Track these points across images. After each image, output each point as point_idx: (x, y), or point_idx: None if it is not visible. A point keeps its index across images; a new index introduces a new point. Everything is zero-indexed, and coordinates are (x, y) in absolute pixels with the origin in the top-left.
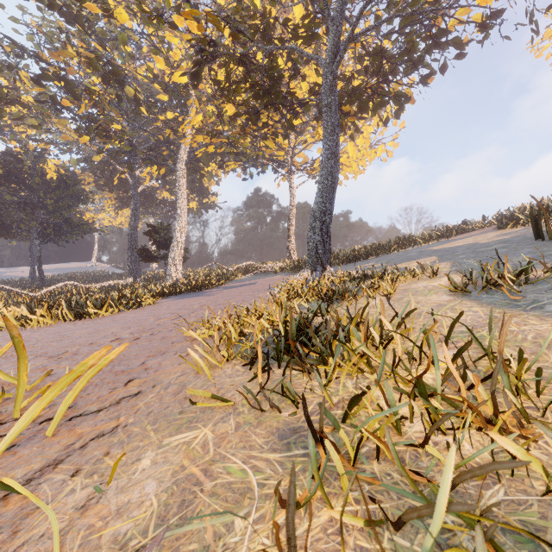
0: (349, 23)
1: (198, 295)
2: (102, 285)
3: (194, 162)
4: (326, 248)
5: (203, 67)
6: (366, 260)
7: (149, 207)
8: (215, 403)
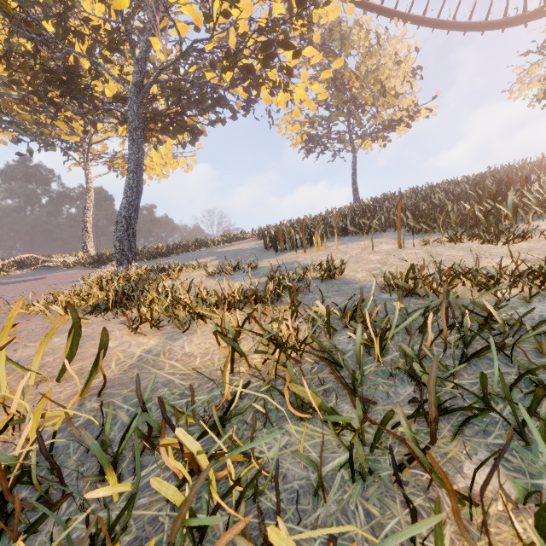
0: (152, 63)
1: None
2: None
3: None
4: (132, 246)
5: None
6: (169, 257)
7: None
8: None
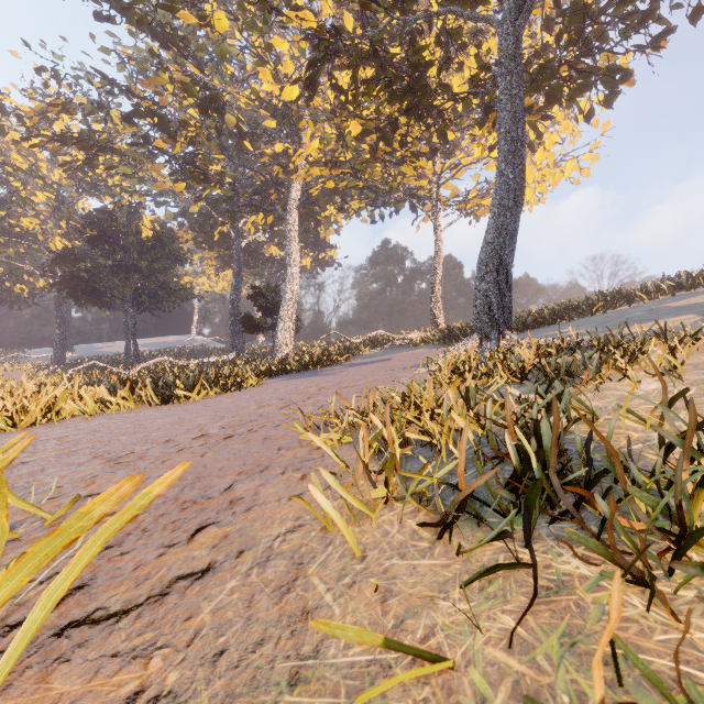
0: None
1: (314, 374)
2: (200, 361)
3: (308, 206)
4: (504, 305)
5: (321, 69)
6: (554, 325)
7: (255, 266)
8: (384, 657)
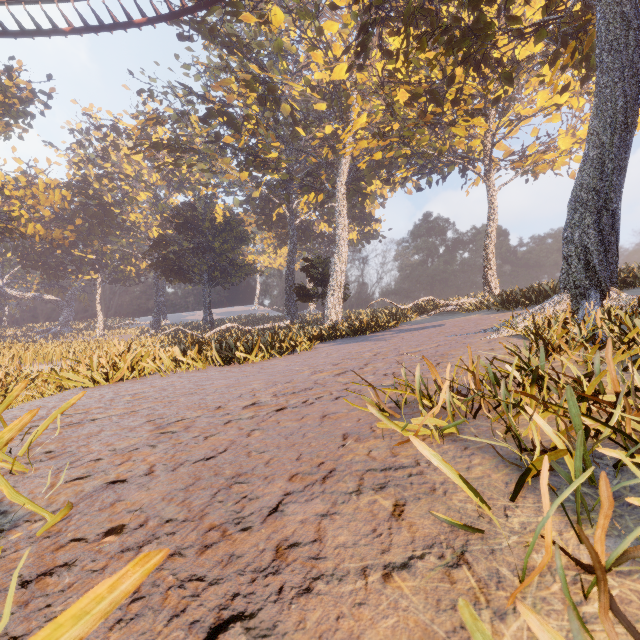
0: None
1: (365, 339)
2: (260, 327)
3: (355, 183)
4: (607, 255)
5: (371, 34)
6: None
7: (306, 243)
8: None
